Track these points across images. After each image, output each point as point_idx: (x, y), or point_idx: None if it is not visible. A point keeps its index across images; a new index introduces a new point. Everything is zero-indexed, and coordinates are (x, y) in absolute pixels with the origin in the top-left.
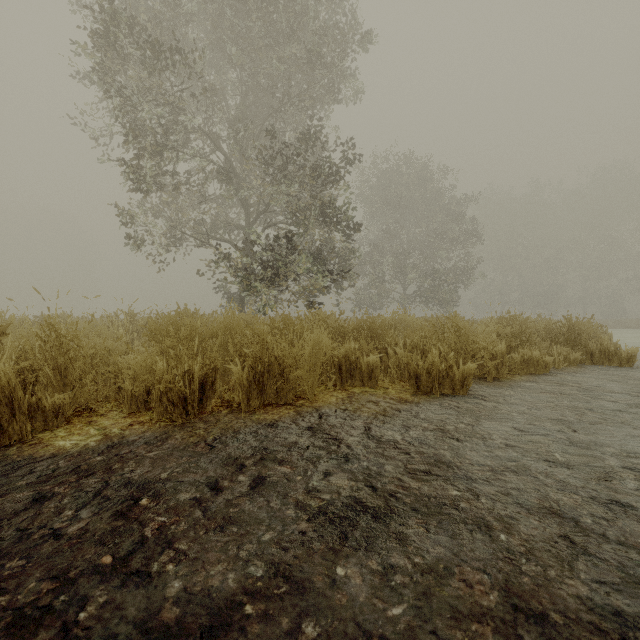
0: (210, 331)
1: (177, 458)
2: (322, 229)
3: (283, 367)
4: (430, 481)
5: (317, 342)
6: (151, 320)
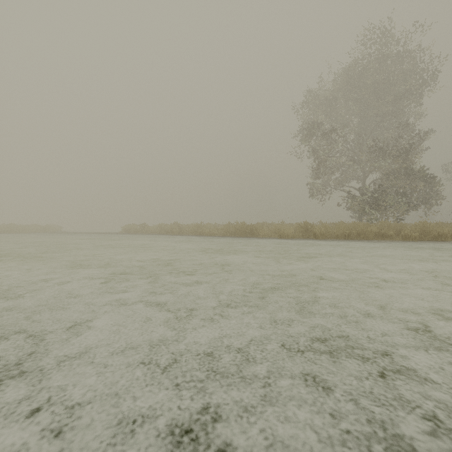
0: (349, 226)
1: (346, 240)
2: (405, 178)
3: (364, 232)
4: (380, 242)
5: (372, 228)
6: (336, 224)
